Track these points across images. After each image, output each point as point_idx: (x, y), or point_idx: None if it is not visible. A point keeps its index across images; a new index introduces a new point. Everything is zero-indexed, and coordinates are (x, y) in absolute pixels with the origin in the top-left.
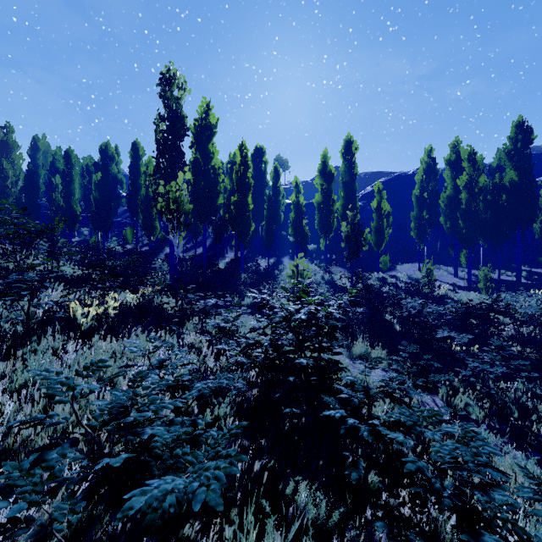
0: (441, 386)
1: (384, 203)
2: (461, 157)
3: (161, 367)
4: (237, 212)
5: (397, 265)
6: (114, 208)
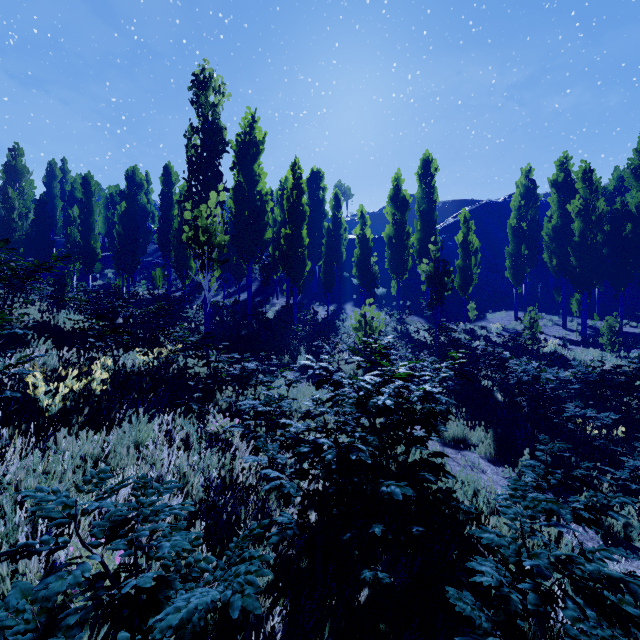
0: (615, 516)
1: (472, 236)
2: (570, 178)
3: (112, 538)
4: (289, 247)
5: (487, 313)
6: (143, 246)
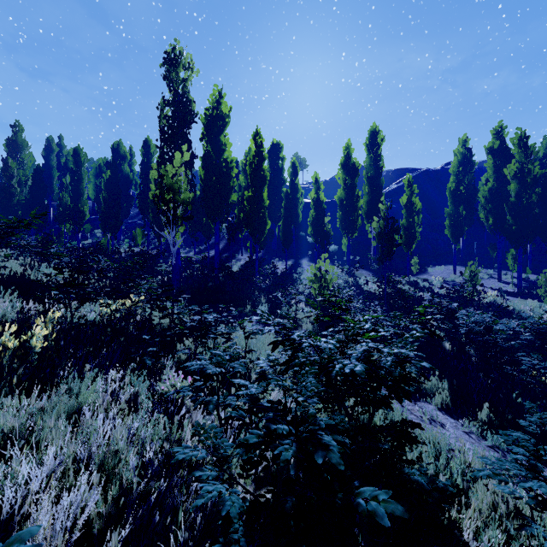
0: None
1: (415, 198)
2: (505, 145)
3: None
4: (251, 208)
5: (428, 267)
6: (126, 209)
